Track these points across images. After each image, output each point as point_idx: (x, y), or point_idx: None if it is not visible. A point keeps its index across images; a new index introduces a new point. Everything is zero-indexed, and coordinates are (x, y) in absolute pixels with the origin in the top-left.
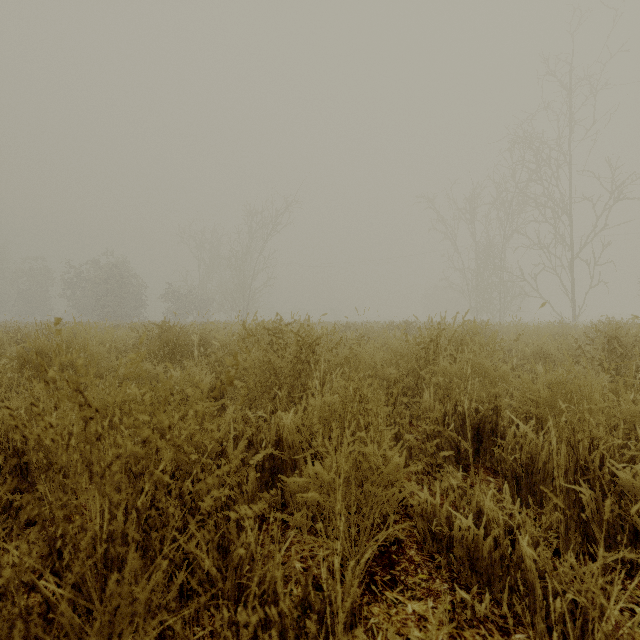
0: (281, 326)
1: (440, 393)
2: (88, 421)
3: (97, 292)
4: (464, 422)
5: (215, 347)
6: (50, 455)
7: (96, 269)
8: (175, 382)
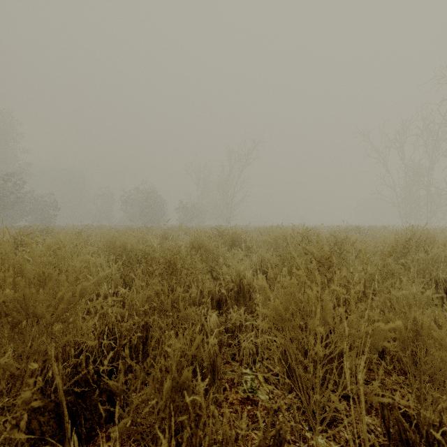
0: (307, 232)
1: (420, 270)
2: (331, 266)
3: (141, 207)
4: (436, 286)
5: (252, 242)
6: (248, 286)
7: (139, 193)
8: (256, 260)
